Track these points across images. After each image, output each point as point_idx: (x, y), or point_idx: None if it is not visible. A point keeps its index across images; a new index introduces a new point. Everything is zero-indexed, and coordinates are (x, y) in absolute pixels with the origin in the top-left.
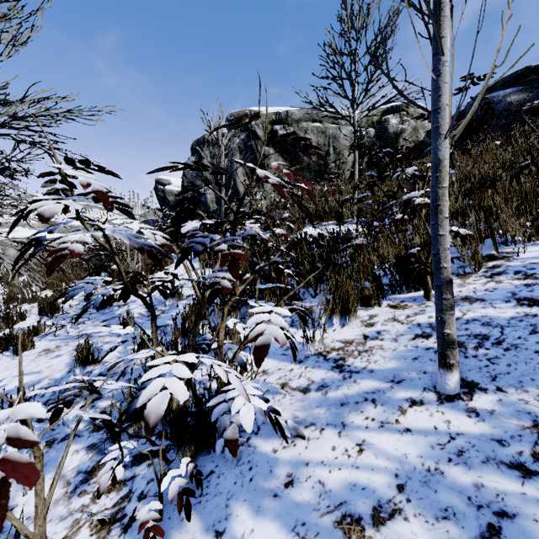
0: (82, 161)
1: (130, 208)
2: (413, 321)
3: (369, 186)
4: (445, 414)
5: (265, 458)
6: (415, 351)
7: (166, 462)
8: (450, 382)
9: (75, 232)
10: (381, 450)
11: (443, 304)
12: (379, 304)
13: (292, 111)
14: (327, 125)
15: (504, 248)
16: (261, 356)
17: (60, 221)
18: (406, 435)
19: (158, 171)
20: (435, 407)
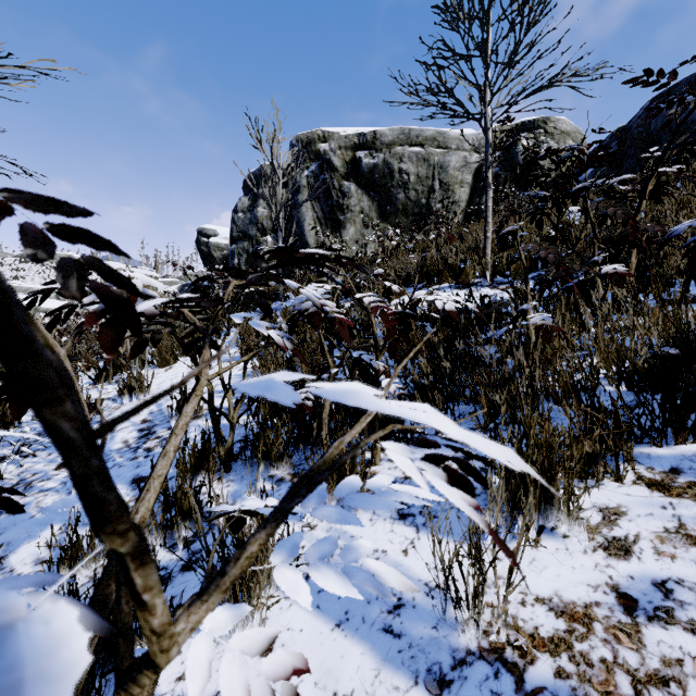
0: None
1: None
2: None
3: (533, 216)
4: None
5: None
6: None
7: None
8: None
9: None
10: None
11: None
12: (617, 476)
13: (382, 131)
14: (430, 150)
15: None
16: None
17: None
18: None
19: None
20: None
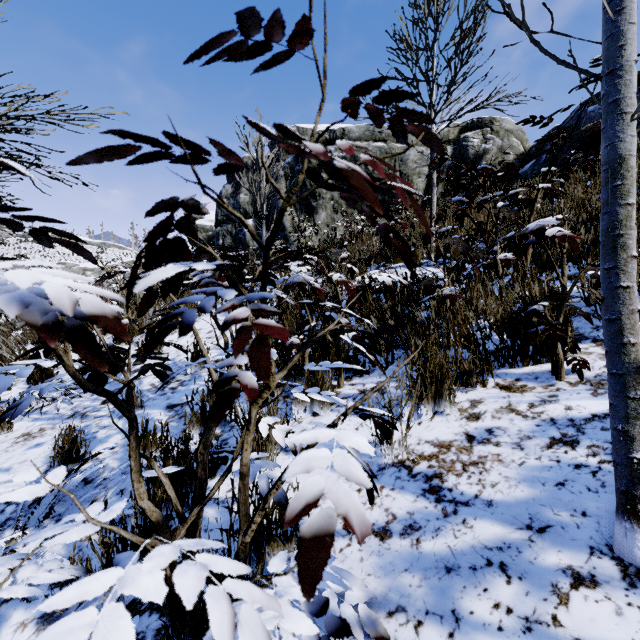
0: None
1: (81, 240)
2: (543, 414)
3: (457, 216)
4: None
5: None
6: (557, 470)
7: None
8: None
9: None
10: None
11: (629, 407)
12: (483, 383)
13: (350, 128)
14: (392, 145)
15: None
16: (314, 569)
17: (71, 263)
18: None
19: (99, 159)
20: (623, 593)
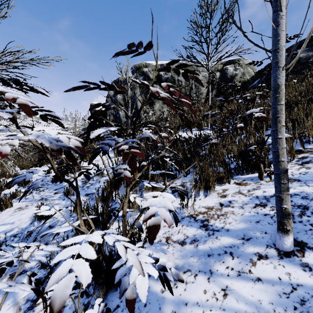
0: (16, 82)
1: (59, 119)
2: (253, 194)
3: (219, 106)
4: (286, 267)
5: (156, 297)
6: (257, 216)
7: (86, 296)
8: (286, 242)
9: (8, 137)
10: (241, 296)
11: (281, 187)
12: (229, 182)
13: None
14: None
15: (308, 145)
16: (153, 235)
17: None
18: (258, 284)
19: (74, 90)
20: (277, 261)
